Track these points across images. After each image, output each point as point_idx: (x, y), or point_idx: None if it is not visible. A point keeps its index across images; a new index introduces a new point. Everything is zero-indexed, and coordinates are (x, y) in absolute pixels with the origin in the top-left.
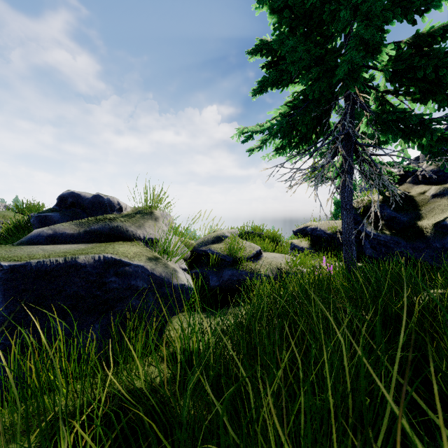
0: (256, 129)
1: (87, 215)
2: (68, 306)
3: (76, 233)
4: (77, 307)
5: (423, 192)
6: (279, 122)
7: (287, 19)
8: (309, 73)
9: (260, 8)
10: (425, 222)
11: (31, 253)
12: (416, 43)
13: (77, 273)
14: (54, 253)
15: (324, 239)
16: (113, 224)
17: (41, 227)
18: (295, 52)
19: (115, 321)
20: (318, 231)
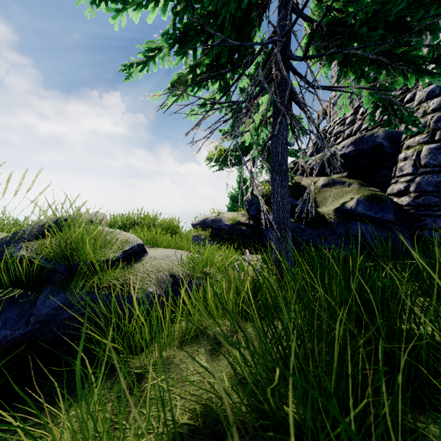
0: None
1: None
2: None
3: None
4: None
5: (314, 183)
6: None
7: None
8: None
9: None
10: (325, 209)
11: None
12: None
13: None
14: None
15: (225, 231)
16: None
17: None
18: None
19: None
20: (218, 222)
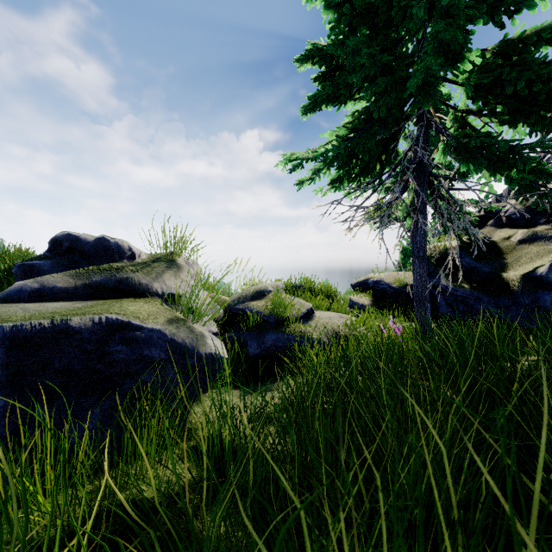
0: (307, 156)
1: (88, 264)
2: (57, 385)
3: (71, 287)
4: (69, 386)
5: (508, 237)
6: (336, 146)
7: (346, 17)
8: (374, 84)
9: (313, 1)
10: (512, 274)
11: (6, 314)
12: (504, 52)
13: (69, 340)
14: (39, 314)
15: (389, 294)
16: (121, 275)
17: (26, 279)
18: (357, 56)
19: (121, 404)
20: (381, 284)
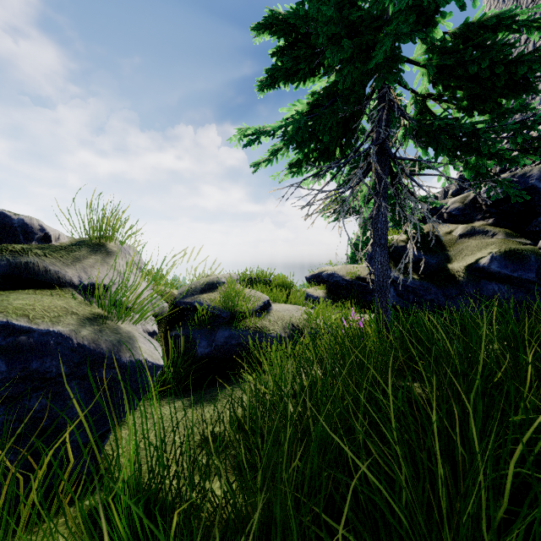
0: (264, 128)
1: None
2: None
3: None
4: None
5: (450, 232)
6: (296, 121)
7: None
8: (339, 48)
9: None
10: (456, 265)
11: None
12: (463, 35)
13: None
14: None
15: (342, 286)
16: (17, 259)
17: None
18: (322, 6)
19: None
20: (335, 277)
